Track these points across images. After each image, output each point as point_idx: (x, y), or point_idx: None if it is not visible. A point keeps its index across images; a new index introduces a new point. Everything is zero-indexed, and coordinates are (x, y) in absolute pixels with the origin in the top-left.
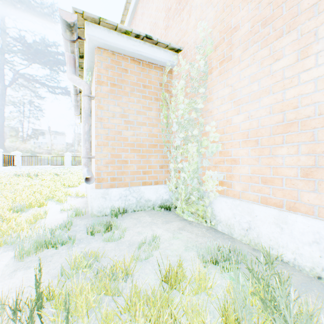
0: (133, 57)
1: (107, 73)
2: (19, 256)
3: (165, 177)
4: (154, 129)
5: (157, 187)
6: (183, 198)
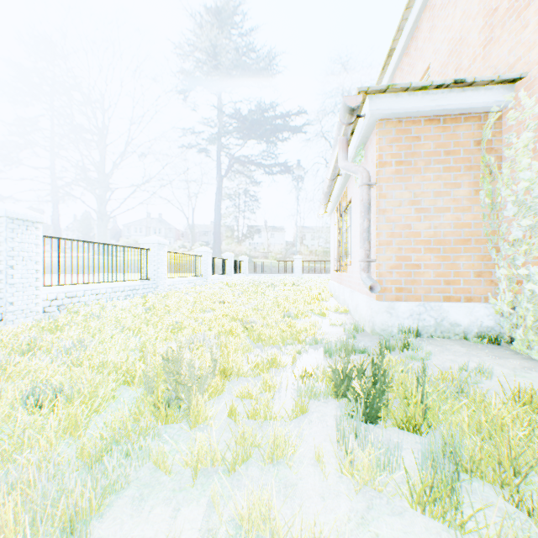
0: (428, 116)
1: (391, 150)
2: (327, 354)
3: (486, 291)
4: (464, 215)
5: (470, 305)
6: (528, 324)
